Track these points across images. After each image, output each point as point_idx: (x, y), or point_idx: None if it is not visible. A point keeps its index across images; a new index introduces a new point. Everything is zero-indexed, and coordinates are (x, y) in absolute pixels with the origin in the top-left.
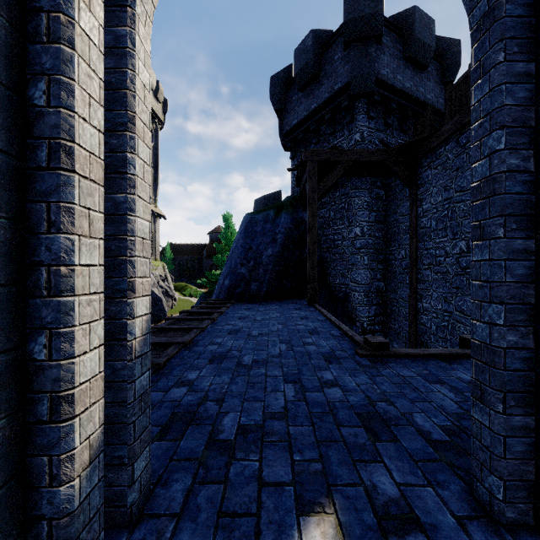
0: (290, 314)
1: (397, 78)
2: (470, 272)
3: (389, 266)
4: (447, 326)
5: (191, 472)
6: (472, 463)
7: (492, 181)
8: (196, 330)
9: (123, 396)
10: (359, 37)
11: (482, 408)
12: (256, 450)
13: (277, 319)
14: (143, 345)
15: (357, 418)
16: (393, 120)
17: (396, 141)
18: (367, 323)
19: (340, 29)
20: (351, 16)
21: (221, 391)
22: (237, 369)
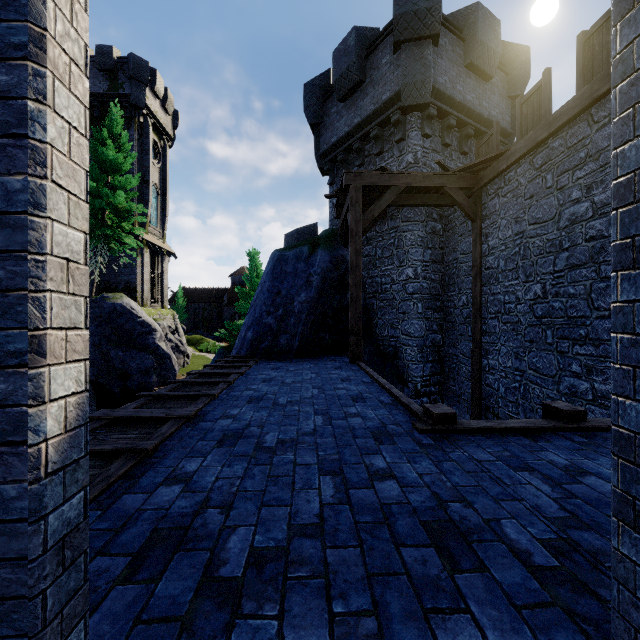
0: (328, 374)
1: (457, 88)
2: (547, 322)
3: (447, 315)
4: (519, 387)
5: None
6: (615, 624)
7: None
8: (205, 398)
9: (20, 548)
10: (412, 36)
11: (637, 540)
12: (274, 595)
13: (311, 381)
14: (67, 448)
15: (423, 530)
16: (452, 139)
17: (455, 164)
18: (421, 384)
19: (389, 27)
20: (402, 10)
21: (230, 491)
22: (255, 455)
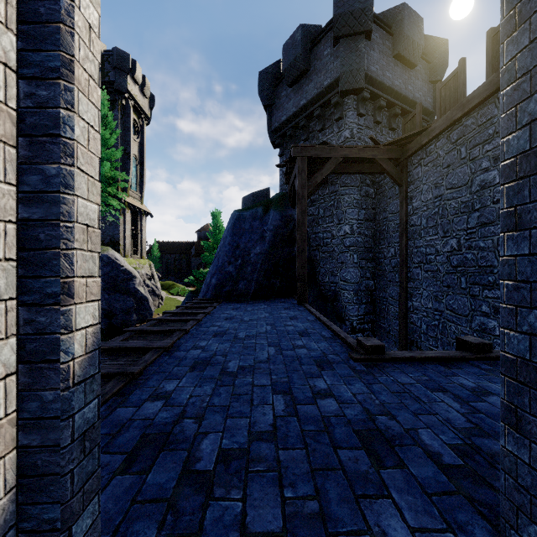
0: (279, 314)
1: (387, 75)
2: (461, 271)
3: (378, 264)
4: (438, 325)
5: (157, 519)
6: (503, 504)
7: (534, 156)
8: (178, 332)
9: (55, 438)
10: (349, 32)
11: (518, 439)
12: (239, 484)
13: (265, 319)
14: (87, 366)
15: (356, 436)
16: (382, 117)
17: (385, 139)
18: (356, 322)
19: (329, 24)
20: (341, 10)
21: (201, 406)
22: (221, 378)
